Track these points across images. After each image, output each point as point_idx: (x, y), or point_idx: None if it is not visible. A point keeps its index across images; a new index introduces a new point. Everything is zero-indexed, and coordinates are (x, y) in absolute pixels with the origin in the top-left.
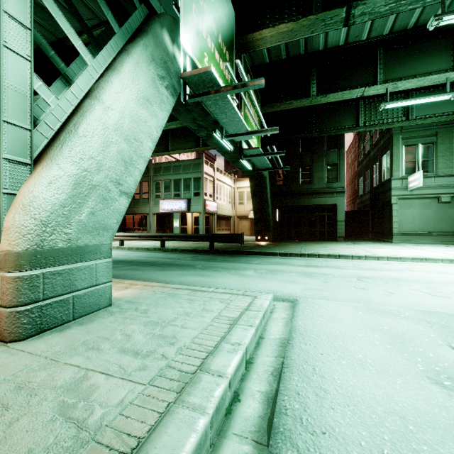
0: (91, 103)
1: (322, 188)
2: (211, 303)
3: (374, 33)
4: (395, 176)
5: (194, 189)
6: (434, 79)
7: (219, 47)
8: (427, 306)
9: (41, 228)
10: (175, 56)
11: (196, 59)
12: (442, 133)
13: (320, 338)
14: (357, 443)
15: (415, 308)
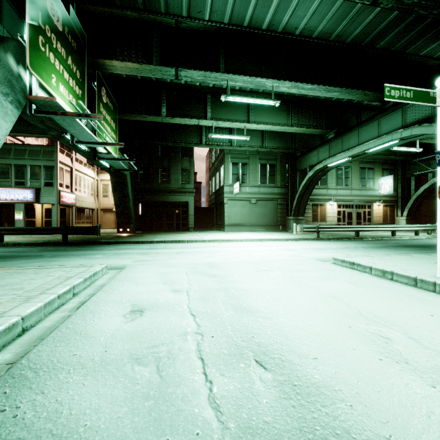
0: None
1: (178, 188)
2: (55, 272)
3: (204, 83)
4: (226, 183)
5: (45, 178)
6: (238, 125)
7: (69, 68)
8: (197, 261)
9: None
10: (20, 75)
11: (43, 81)
12: (252, 157)
13: (124, 279)
14: (114, 301)
15: (190, 263)
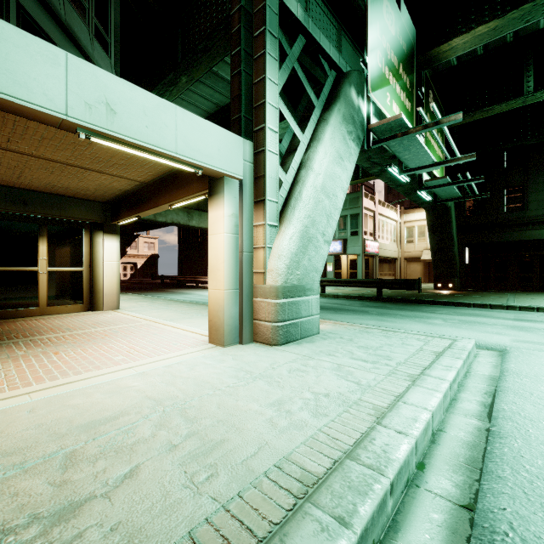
0: (307, 173)
1: None
2: (408, 340)
3: None
4: None
5: (351, 227)
6: None
7: (400, 79)
8: None
9: (287, 271)
10: (359, 107)
11: (380, 104)
12: None
13: (538, 378)
14: None
15: None
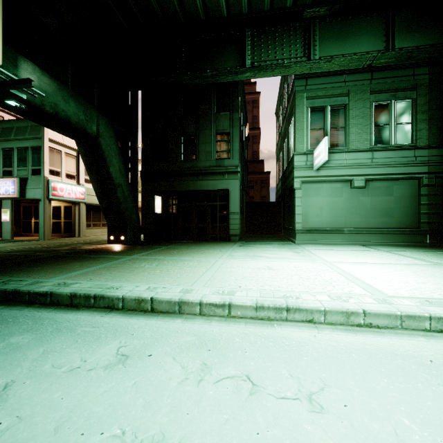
0: None
1: (210, 166)
2: None
3: None
4: (298, 150)
5: (33, 163)
6: None
7: None
8: None
9: None
10: None
11: None
12: (355, 91)
13: None
14: None
15: None
